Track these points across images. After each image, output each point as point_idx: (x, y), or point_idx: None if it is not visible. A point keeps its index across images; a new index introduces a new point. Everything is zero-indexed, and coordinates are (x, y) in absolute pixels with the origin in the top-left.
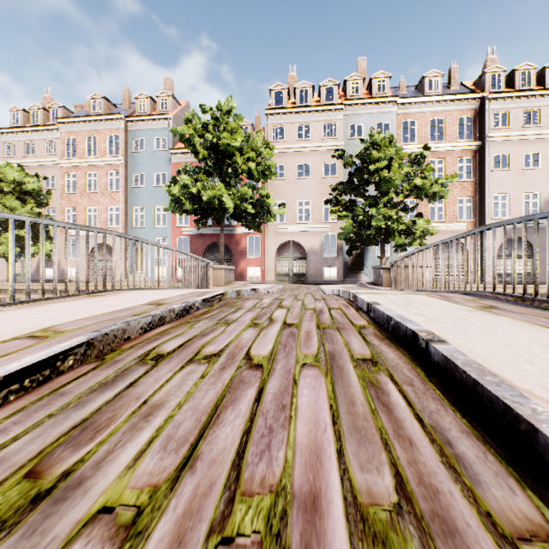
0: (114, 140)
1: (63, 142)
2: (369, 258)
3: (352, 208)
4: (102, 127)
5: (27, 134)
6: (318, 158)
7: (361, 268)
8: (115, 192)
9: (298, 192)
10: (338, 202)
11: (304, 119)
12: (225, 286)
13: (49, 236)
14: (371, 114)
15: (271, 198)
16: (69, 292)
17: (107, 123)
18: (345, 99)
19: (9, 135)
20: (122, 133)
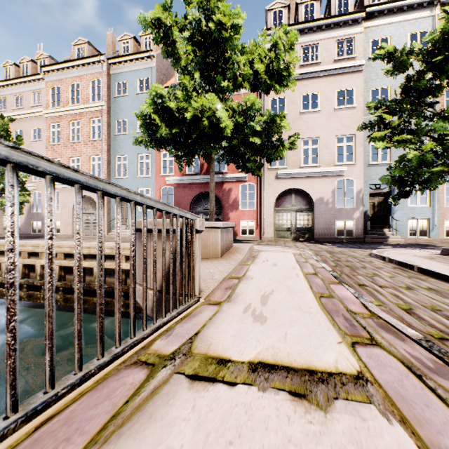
0: (96, 85)
1: (48, 92)
2: (398, 209)
3: (408, 131)
4: (84, 72)
5: (16, 87)
6: (329, 84)
7: (385, 221)
8: (97, 140)
9: (302, 128)
10: (385, 125)
11: (311, 38)
12: (223, 263)
13: (23, 187)
14: (402, 22)
15: (285, 120)
16: (22, 254)
17: (89, 68)
18: (366, 5)
19: (1, 89)
20: (104, 76)
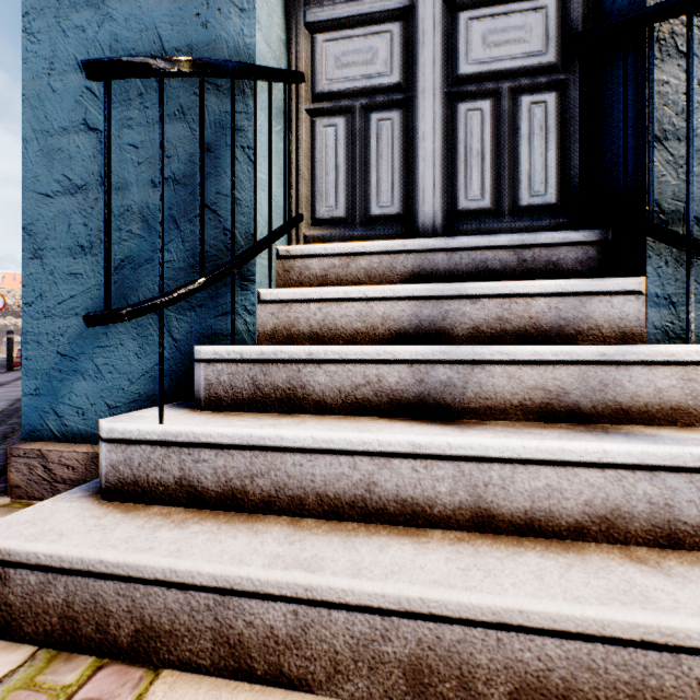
0: None
1: None
2: None
3: None
4: None
5: None
6: None
7: None
8: None
9: None
10: None
11: None
12: None
13: None
14: None
15: None
16: None
17: None
18: None
19: None
20: None
